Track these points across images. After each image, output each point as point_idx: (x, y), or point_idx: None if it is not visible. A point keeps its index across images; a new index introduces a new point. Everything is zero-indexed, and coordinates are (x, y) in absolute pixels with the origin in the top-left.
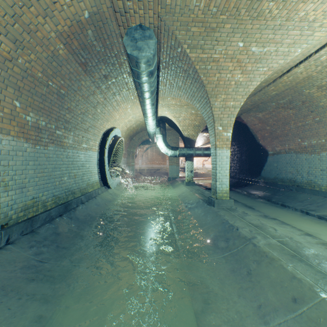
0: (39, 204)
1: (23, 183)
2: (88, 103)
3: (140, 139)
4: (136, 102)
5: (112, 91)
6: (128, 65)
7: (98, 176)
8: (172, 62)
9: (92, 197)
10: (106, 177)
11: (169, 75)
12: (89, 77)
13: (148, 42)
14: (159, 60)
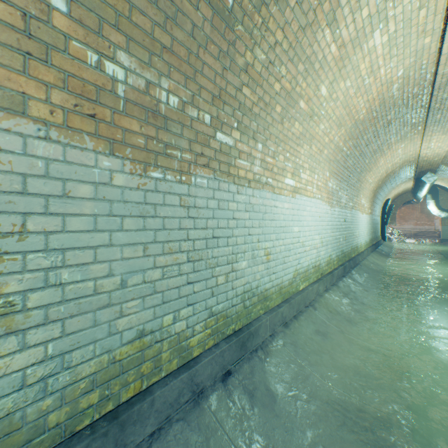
0: (374, 239)
1: (373, 231)
2: (384, 193)
3: (402, 200)
4: (409, 181)
5: (397, 182)
6: (413, 173)
7: (379, 232)
8: (445, 170)
9: (380, 244)
10: (384, 233)
11: (443, 172)
12: (391, 183)
13: (433, 178)
14: (436, 170)
